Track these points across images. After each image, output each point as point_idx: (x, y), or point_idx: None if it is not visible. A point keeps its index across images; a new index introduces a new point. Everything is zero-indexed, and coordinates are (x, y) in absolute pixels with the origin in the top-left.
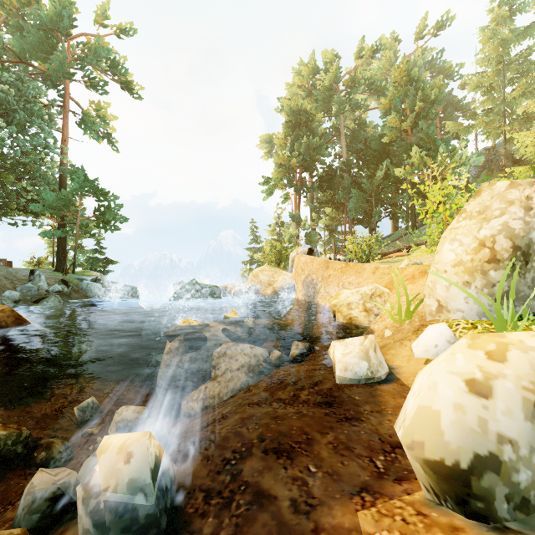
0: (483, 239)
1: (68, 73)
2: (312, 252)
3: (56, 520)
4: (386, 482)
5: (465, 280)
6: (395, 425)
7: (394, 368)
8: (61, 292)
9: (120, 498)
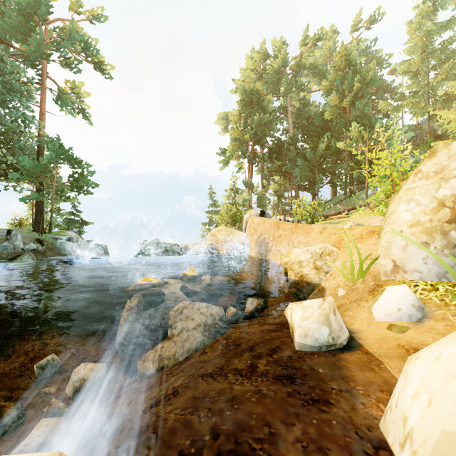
0: (443, 199)
1: (45, 53)
2: (263, 214)
3: None
4: None
5: (423, 240)
6: (384, 426)
7: (355, 332)
8: (36, 250)
9: None
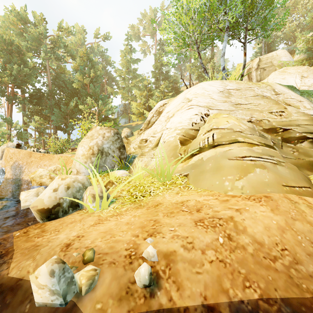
0: (91, 146)
1: None
2: (20, 146)
3: None
4: (30, 225)
5: (85, 161)
6: None
7: None
8: None
9: None
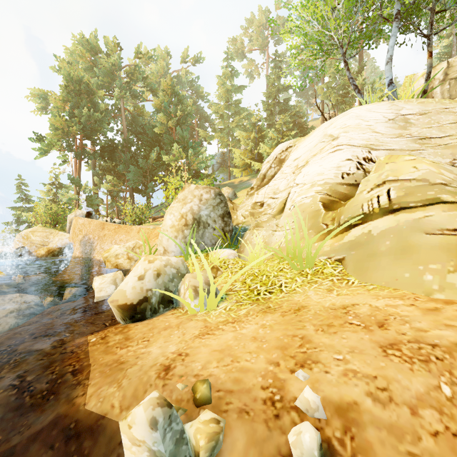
0: (183, 214)
1: None
2: (90, 215)
3: None
4: (108, 327)
5: (175, 235)
6: None
7: None
8: None
9: None
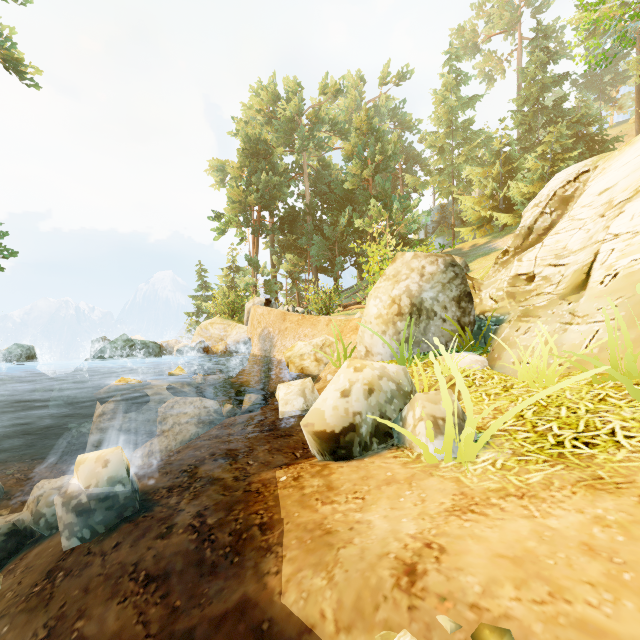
0: (394, 297)
1: None
2: (269, 303)
3: (11, 553)
4: (299, 460)
5: (383, 329)
6: None
7: None
8: None
9: (102, 490)
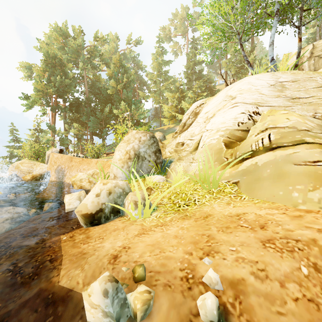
0: (127, 151)
1: None
2: (62, 151)
3: None
4: (74, 229)
5: (122, 165)
6: None
7: None
8: None
9: None
